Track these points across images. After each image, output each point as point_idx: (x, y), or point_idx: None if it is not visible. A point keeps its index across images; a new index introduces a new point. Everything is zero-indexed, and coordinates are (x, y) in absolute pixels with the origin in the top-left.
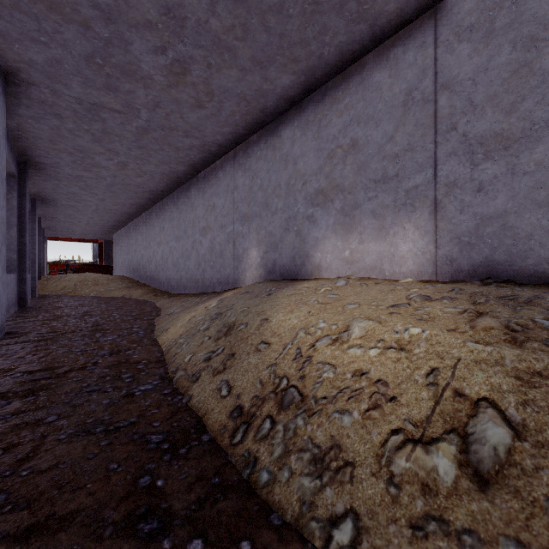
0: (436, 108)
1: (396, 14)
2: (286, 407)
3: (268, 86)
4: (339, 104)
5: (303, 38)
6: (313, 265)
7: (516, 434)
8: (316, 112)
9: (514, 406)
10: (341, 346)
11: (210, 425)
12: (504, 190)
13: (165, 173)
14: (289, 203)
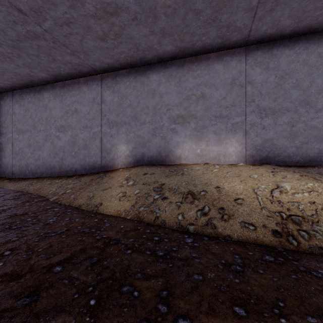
0: (246, 90)
1: (233, 42)
2: (300, 223)
3: (157, 46)
4: (193, 72)
5: (194, 32)
6: (175, 156)
7: None
8: (178, 72)
9: None
10: (287, 194)
11: (270, 244)
12: (272, 130)
13: (20, 74)
14: (156, 119)
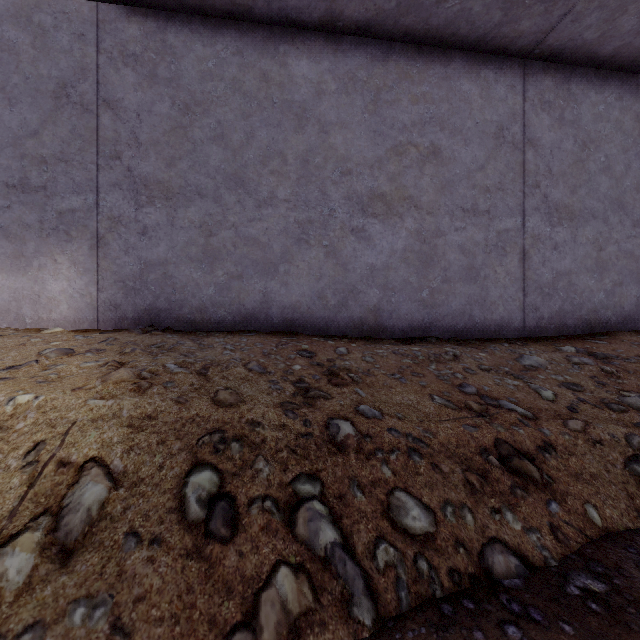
0: (98, 124)
1: None
2: None
3: None
4: None
5: None
6: None
7: (116, 484)
8: None
9: (120, 456)
10: None
11: None
12: (166, 240)
13: None
14: None
